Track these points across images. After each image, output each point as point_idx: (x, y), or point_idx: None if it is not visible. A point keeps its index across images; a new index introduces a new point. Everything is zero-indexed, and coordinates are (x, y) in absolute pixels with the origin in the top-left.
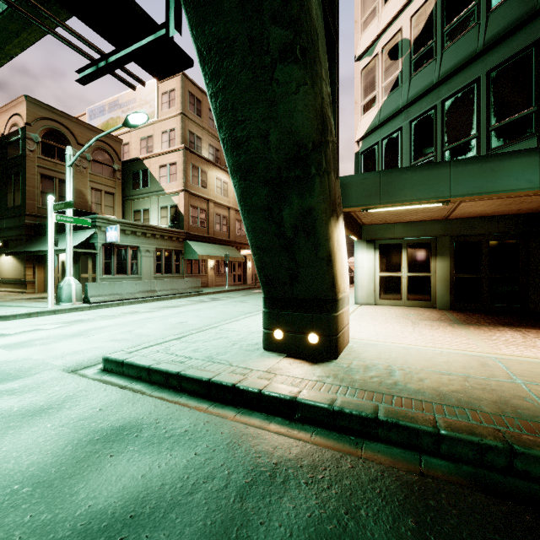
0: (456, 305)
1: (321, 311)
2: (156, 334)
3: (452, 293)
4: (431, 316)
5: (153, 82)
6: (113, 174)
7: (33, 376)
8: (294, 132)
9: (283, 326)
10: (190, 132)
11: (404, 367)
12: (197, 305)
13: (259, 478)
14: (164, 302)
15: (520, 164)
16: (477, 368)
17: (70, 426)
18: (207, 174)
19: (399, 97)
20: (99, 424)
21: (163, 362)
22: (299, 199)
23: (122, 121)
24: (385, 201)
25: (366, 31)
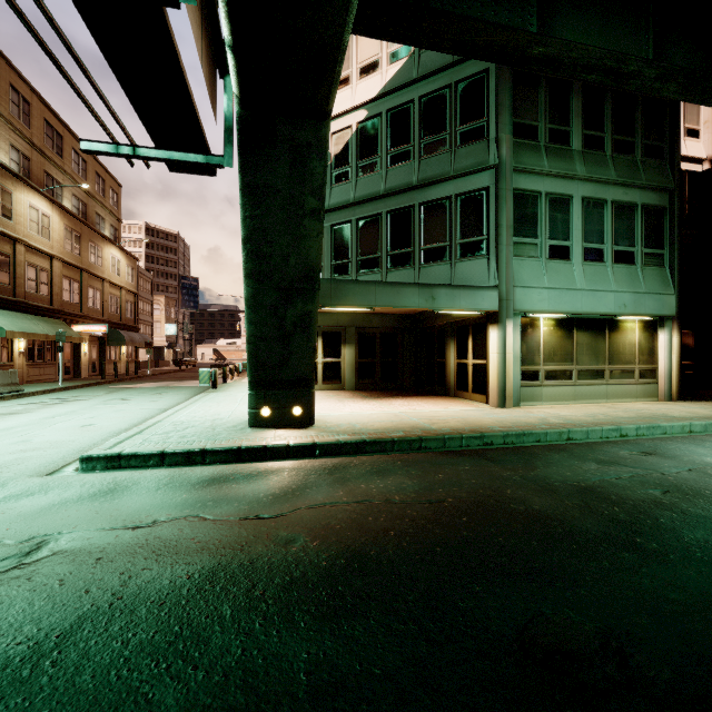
0: (360, 386)
1: (303, 389)
2: (79, 438)
3: (357, 376)
4: (347, 395)
5: None
6: None
7: (9, 486)
8: (309, 260)
9: (271, 404)
10: None
11: (358, 422)
12: (54, 407)
13: (332, 470)
14: None
15: (411, 291)
16: (394, 417)
17: (167, 488)
18: (14, 196)
19: None
20: (191, 482)
21: (171, 447)
22: (303, 304)
23: None
24: (335, 303)
25: None
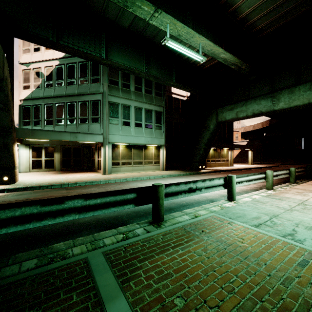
0: (63, 169)
1: (9, 170)
2: None
3: (62, 165)
4: (52, 173)
5: None
6: None
7: None
8: (3, 124)
9: None
10: None
11: (37, 182)
12: None
13: (2, 195)
14: None
15: (67, 134)
16: (55, 179)
17: None
18: None
19: (40, 93)
20: None
21: None
22: (3, 139)
23: None
24: (32, 137)
25: (25, 55)
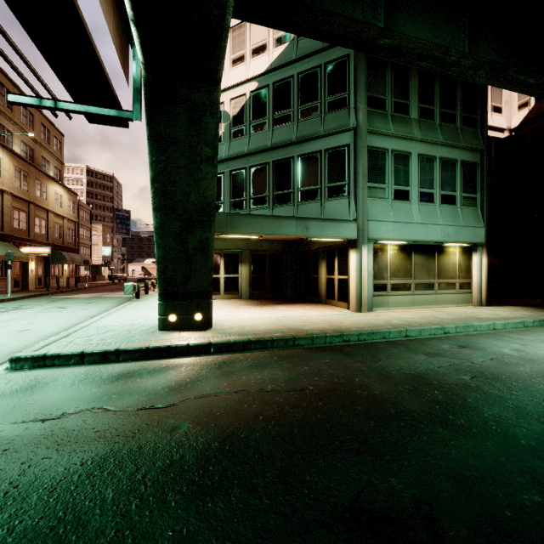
0: (253, 296)
1: (203, 299)
2: (15, 341)
3: (251, 288)
4: (243, 303)
5: None
6: None
7: None
8: (205, 197)
9: (177, 311)
10: None
11: (248, 325)
12: None
13: (221, 365)
14: None
15: (290, 223)
16: (276, 321)
17: (80, 383)
18: None
19: (223, 150)
20: (102, 378)
21: (90, 348)
22: (202, 232)
23: None
24: (231, 231)
25: None
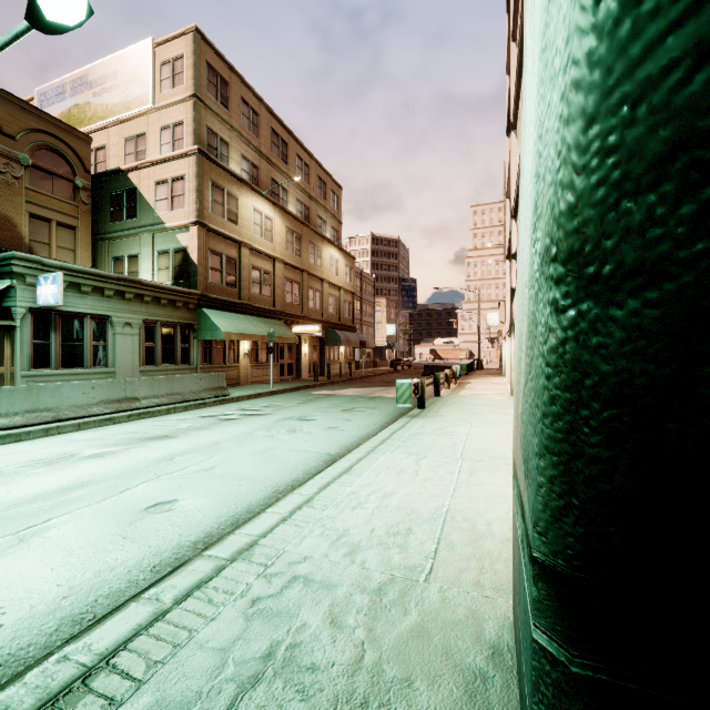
0: None
1: None
2: (40, 592)
3: None
4: None
5: (145, 44)
6: (74, 194)
7: None
8: None
9: None
10: (209, 129)
11: None
12: (213, 429)
13: None
14: (148, 423)
15: None
16: None
17: None
18: (239, 200)
19: None
20: None
21: None
22: None
23: (94, 109)
24: None
25: None
